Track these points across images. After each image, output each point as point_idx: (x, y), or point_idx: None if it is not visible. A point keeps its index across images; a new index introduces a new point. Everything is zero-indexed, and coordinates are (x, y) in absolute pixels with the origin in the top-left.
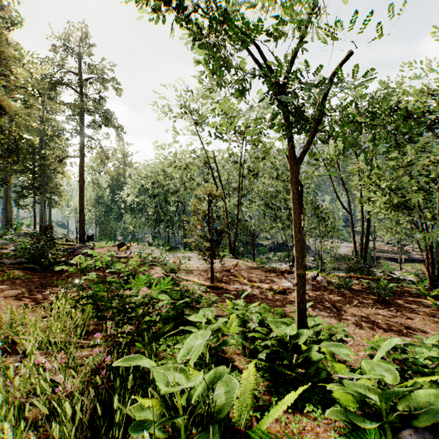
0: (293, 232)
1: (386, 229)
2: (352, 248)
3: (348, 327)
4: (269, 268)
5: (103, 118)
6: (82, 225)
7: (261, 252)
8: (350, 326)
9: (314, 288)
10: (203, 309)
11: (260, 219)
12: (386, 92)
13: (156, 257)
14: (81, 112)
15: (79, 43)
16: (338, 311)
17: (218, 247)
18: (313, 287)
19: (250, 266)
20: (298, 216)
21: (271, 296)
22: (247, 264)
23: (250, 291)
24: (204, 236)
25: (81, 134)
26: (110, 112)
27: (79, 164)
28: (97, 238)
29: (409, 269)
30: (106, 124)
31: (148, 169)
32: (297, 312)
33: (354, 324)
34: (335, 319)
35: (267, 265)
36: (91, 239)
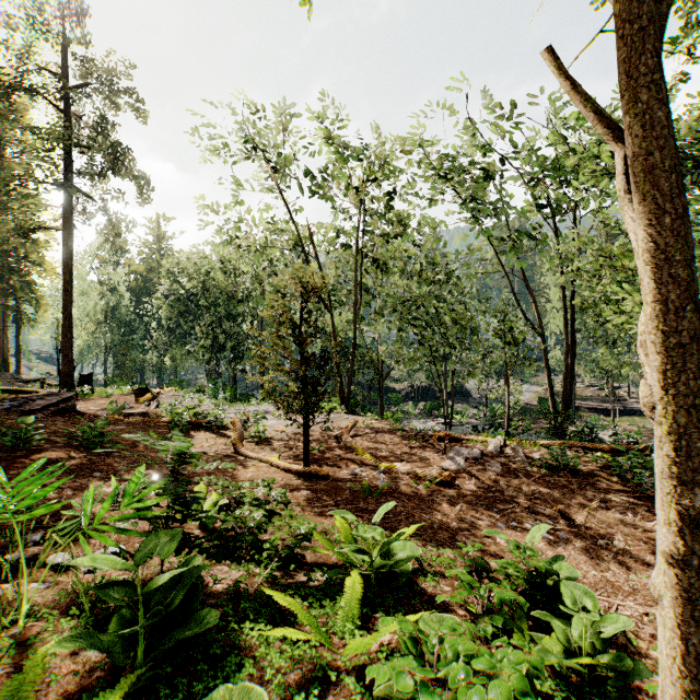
0: (659, 305)
1: (592, 362)
2: (536, 394)
3: (612, 570)
4: (413, 431)
5: (108, 159)
6: (68, 355)
7: (393, 401)
8: (613, 566)
9: (506, 471)
10: (216, 696)
11: (395, 343)
12: (616, 118)
13: (200, 414)
14: (63, 143)
15: (63, 19)
16: (571, 526)
17: (318, 394)
18: (503, 469)
19: (379, 428)
20: (685, 226)
21: (427, 493)
22: (373, 424)
23: (385, 484)
24: (288, 370)
25: (67, 188)
26: (121, 149)
27: (63, 242)
28: (106, 380)
29: (627, 426)
30: (116, 172)
31: (199, 260)
32: (686, 699)
33: (619, 559)
34: (577, 548)
35: (404, 423)
36: (88, 380)
